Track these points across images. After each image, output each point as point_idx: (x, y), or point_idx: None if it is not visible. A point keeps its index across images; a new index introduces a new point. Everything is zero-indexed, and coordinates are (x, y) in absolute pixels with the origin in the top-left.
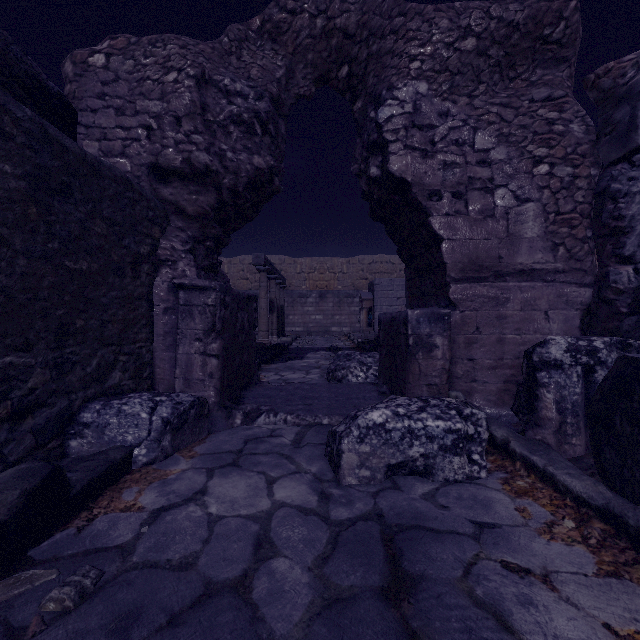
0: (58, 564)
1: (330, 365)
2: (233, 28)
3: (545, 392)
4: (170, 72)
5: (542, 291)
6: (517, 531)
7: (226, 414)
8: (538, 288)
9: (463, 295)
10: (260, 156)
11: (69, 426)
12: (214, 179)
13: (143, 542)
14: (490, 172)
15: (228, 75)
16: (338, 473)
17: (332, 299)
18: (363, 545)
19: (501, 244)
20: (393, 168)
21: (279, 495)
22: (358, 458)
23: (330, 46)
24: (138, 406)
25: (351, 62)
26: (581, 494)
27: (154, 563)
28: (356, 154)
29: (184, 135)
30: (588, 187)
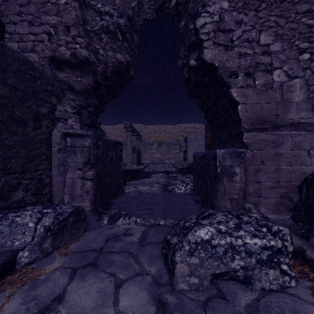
0: None
1: (164, 182)
2: None
3: None
4: None
5: (306, 137)
6: None
7: (97, 217)
8: (303, 135)
9: (252, 140)
10: (121, 54)
11: None
12: (91, 67)
13: None
14: (270, 59)
15: (100, 1)
16: (172, 279)
17: (165, 146)
18: None
19: (278, 106)
20: (206, 57)
21: (123, 304)
22: (189, 268)
23: None
24: (28, 217)
25: None
26: None
27: None
28: (181, 54)
29: (71, 38)
30: None
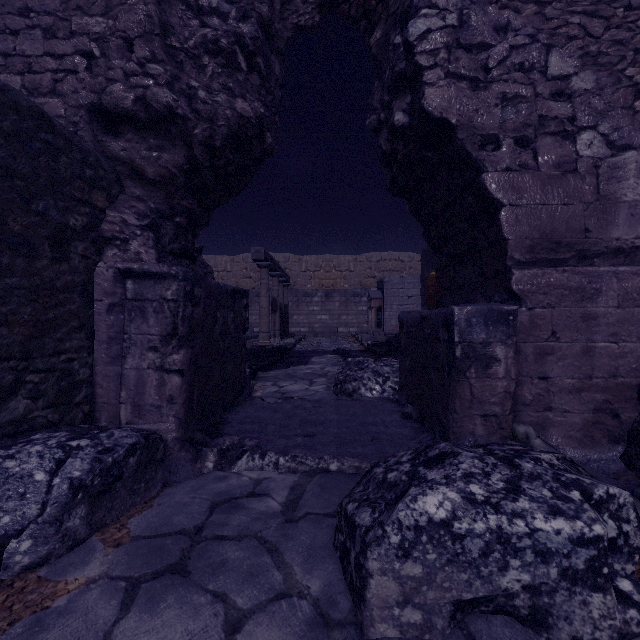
0: None
1: (338, 375)
2: None
3: None
4: None
5: None
6: None
7: (193, 454)
8: None
9: (532, 285)
10: (245, 100)
11: None
12: (181, 128)
13: None
14: (570, 108)
15: None
16: (360, 611)
17: (338, 298)
18: None
19: (588, 211)
20: (430, 105)
21: None
22: (399, 588)
23: None
24: (34, 459)
25: None
26: None
27: None
28: (374, 101)
29: (137, 64)
30: None
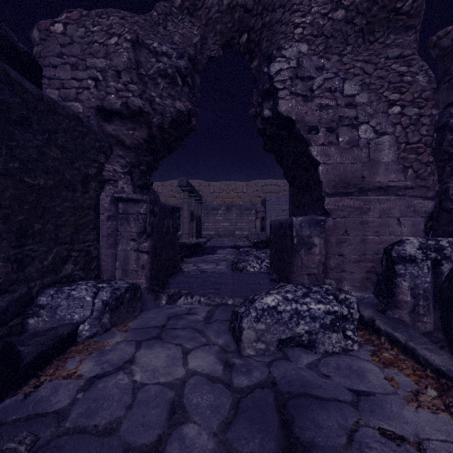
0: (2, 429)
1: (234, 259)
2: (160, 5)
3: (402, 281)
4: (112, 37)
5: (395, 203)
6: (388, 399)
7: (154, 296)
8: (392, 200)
9: (335, 206)
10: (181, 101)
11: (28, 307)
12: (146, 118)
13: (77, 408)
14: (355, 112)
15: (156, 40)
16: (239, 346)
17: (235, 211)
18: (260, 412)
19: (364, 167)
20: (281, 109)
21: (192, 364)
22: (255, 334)
23: (233, 19)
24: (84, 291)
25: (249, 31)
26: (440, 367)
27: (83, 428)
28: (253, 100)
29: (123, 85)
30: (430, 123)
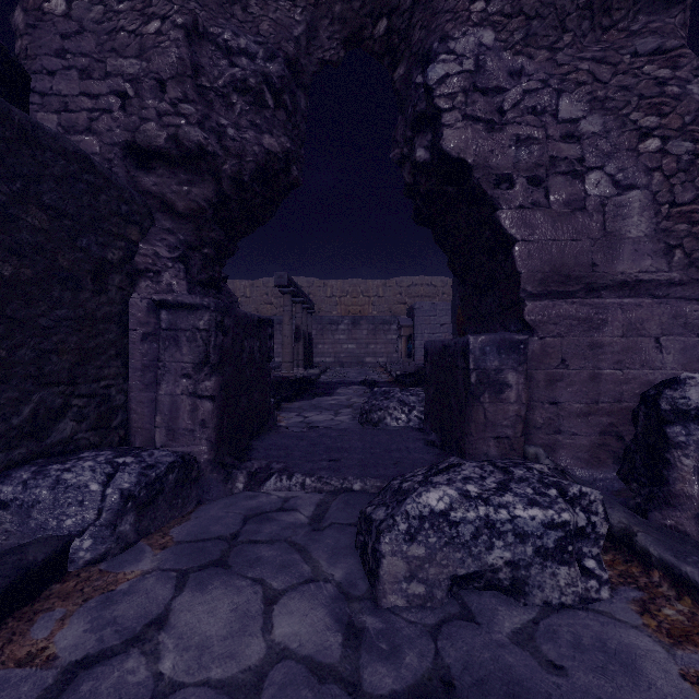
0: None
1: (364, 405)
2: None
3: (681, 456)
4: (151, 21)
5: (652, 310)
6: None
7: (224, 476)
8: (646, 306)
9: (543, 316)
10: (272, 136)
11: None
12: (211, 164)
13: None
14: (579, 150)
15: (229, 27)
16: (375, 587)
17: (366, 326)
18: None
19: (595, 246)
20: (448, 145)
21: (280, 630)
22: (406, 566)
23: None
24: (88, 473)
25: (391, 13)
26: None
27: None
28: (397, 135)
29: (169, 104)
30: None
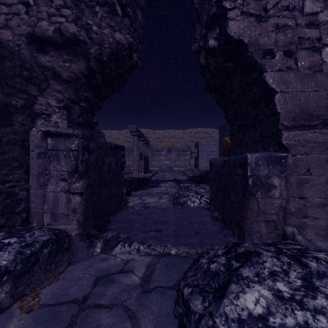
0: None
1: (175, 193)
2: None
3: None
4: None
5: None
6: None
7: (88, 243)
8: None
9: (295, 141)
10: (121, 33)
11: None
12: (82, 49)
13: None
14: (318, 32)
15: None
16: None
17: (175, 152)
18: None
19: None
20: (231, 31)
21: None
22: None
23: None
24: None
25: None
26: None
27: None
28: (196, 35)
29: (55, 9)
30: None
